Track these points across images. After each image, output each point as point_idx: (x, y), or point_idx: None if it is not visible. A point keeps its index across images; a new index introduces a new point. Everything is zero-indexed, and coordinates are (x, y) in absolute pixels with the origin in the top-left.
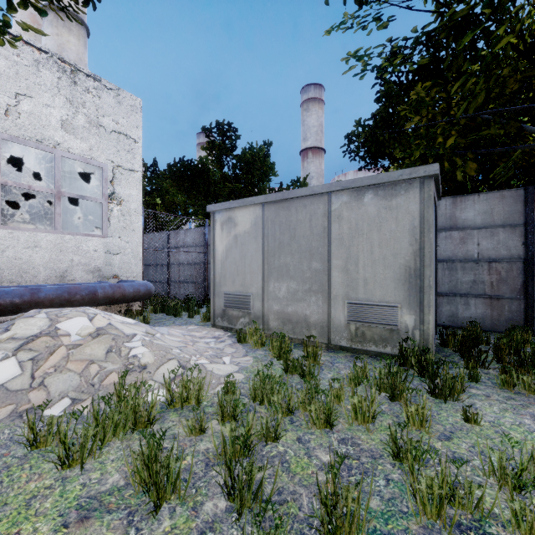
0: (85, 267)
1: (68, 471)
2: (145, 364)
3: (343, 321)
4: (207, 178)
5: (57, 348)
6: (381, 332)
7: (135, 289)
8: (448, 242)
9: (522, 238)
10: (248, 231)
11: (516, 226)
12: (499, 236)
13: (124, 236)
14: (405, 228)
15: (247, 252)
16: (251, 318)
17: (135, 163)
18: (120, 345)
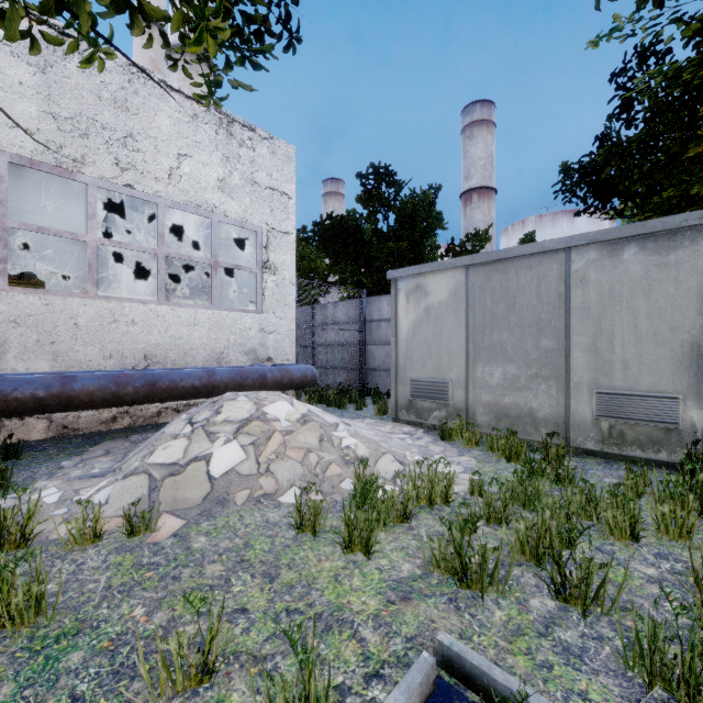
0: (240, 347)
1: (352, 555)
2: (362, 456)
3: (589, 416)
4: (361, 237)
5: (272, 433)
6: (651, 432)
7: (302, 374)
8: None
9: None
10: (445, 302)
11: None
12: None
13: (278, 312)
14: (690, 292)
15: (444, 328)
16: (449, 411)
17: (288, 224)
18: (330, 434)
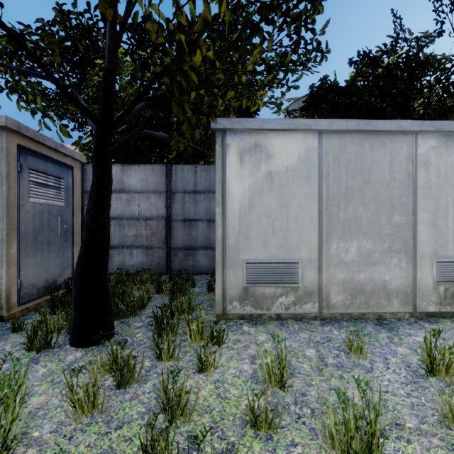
0: None
1: None
2: None
3: None
4: None
5: None
6: None
7: None
8: (118, 202)
9: (165, 202)
10: None
11: (161, 192)
12: (152, 199)
13: None
14: None
15: None
16: None
17: None
18: None
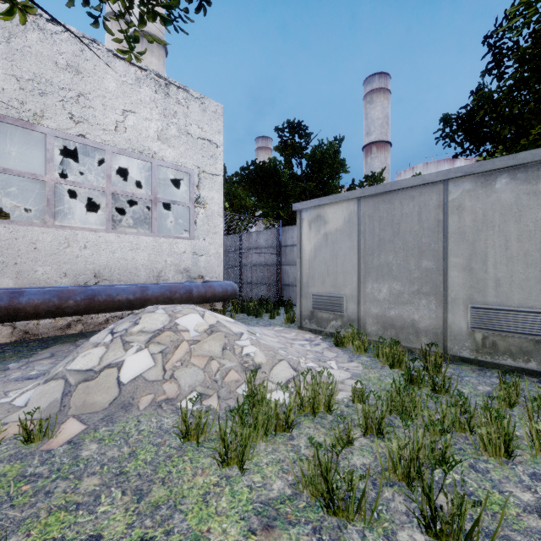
0: (176, 267)
1: (228, 469)
2: (259, 363)
3: (464, 328)
4: (279, 179)
5: (180, 342)
6: (521, 343)
7: (223, 289)
8: None
9: None
10: (341, 229)
11: None
12: None
13: (207, 239)
14: None
15: (340, 251)
16: (344, 321)
17: (217, 167)
18: (233, 343)
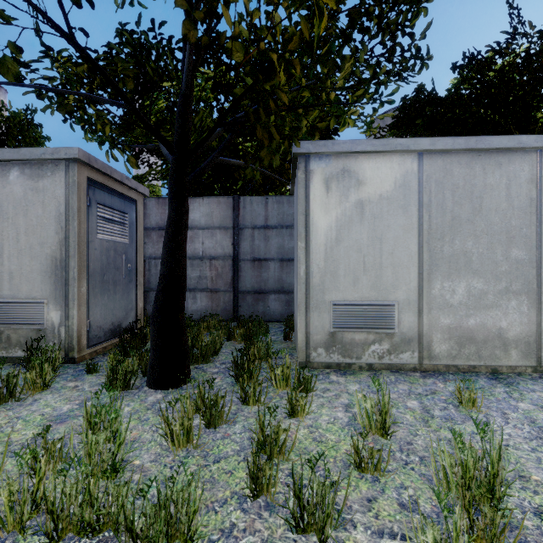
0: None
1: None
2: None
3: None
4: None
5: None
6: (28, 333)
7: None
8: None
9: (232, 239)
10: None
11: (228, 228)
12: (217, 236)
13: None
14: (51, 214)
15: None
16: None
17: None
18: None
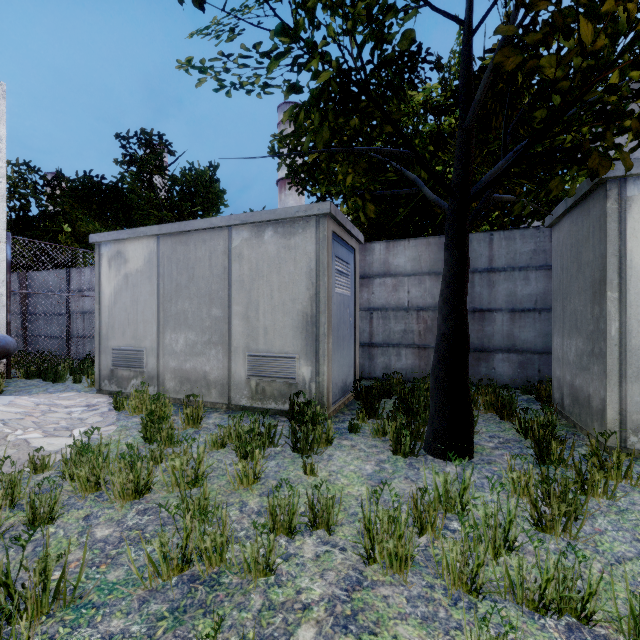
0: None
1: None
2: None
3: (243, 377)
4: (126, 201)
5: None
6: (281, 387)
7: None
8: (382, 289)
9: None
10: (141, 270)
11: (439, 274)
12: (426, 284)
13: None
14: (302, 271)
15: (140, 296)
16: (144, 378)
17: None
18: None
